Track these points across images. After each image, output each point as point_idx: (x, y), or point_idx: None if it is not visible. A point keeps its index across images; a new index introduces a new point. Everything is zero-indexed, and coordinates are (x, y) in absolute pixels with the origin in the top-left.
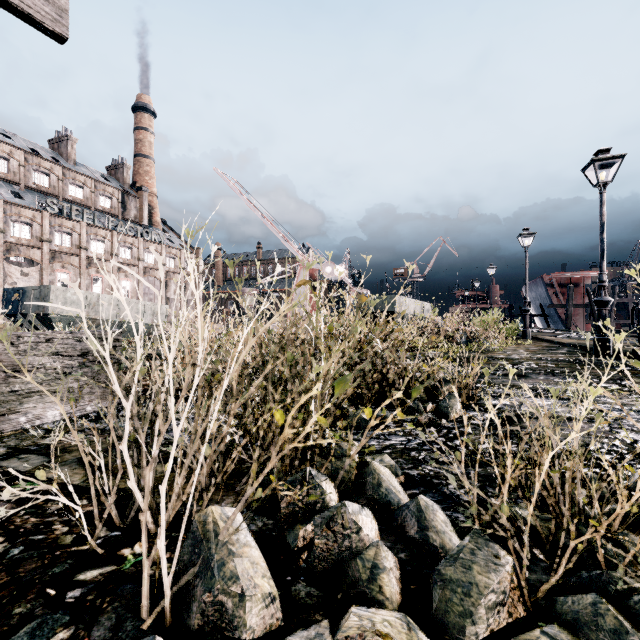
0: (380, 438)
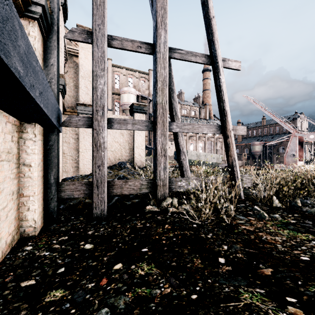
0: (311, 202)
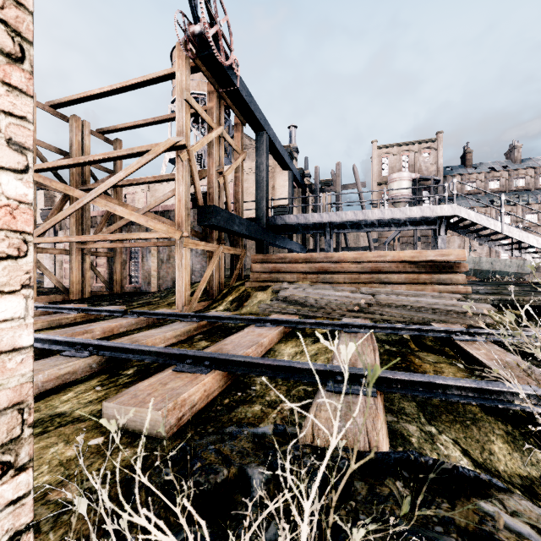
0: None
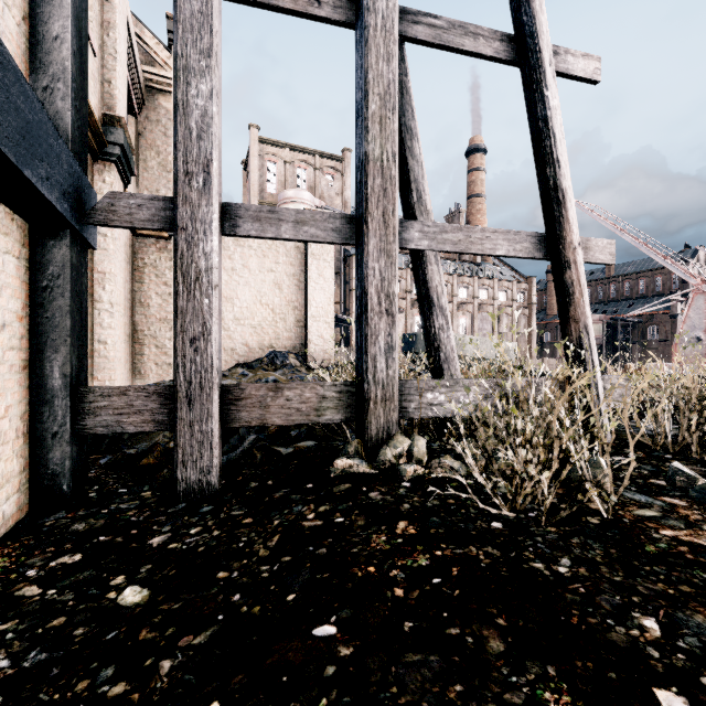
0: None
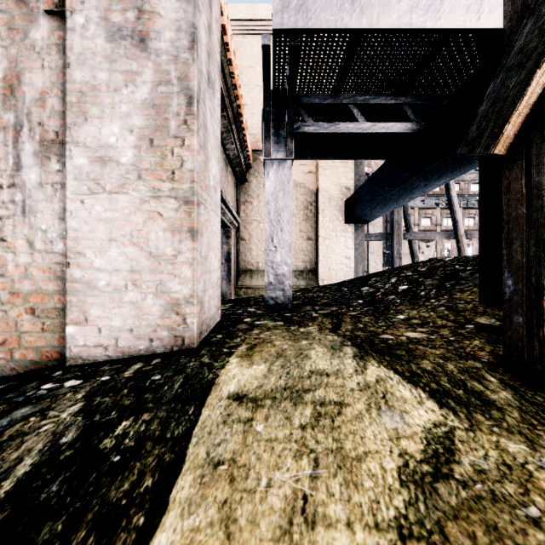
0: None
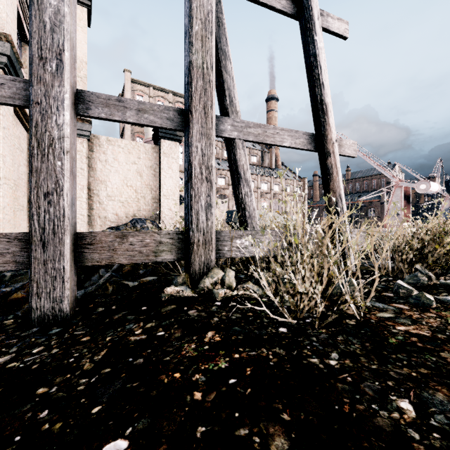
0: None
